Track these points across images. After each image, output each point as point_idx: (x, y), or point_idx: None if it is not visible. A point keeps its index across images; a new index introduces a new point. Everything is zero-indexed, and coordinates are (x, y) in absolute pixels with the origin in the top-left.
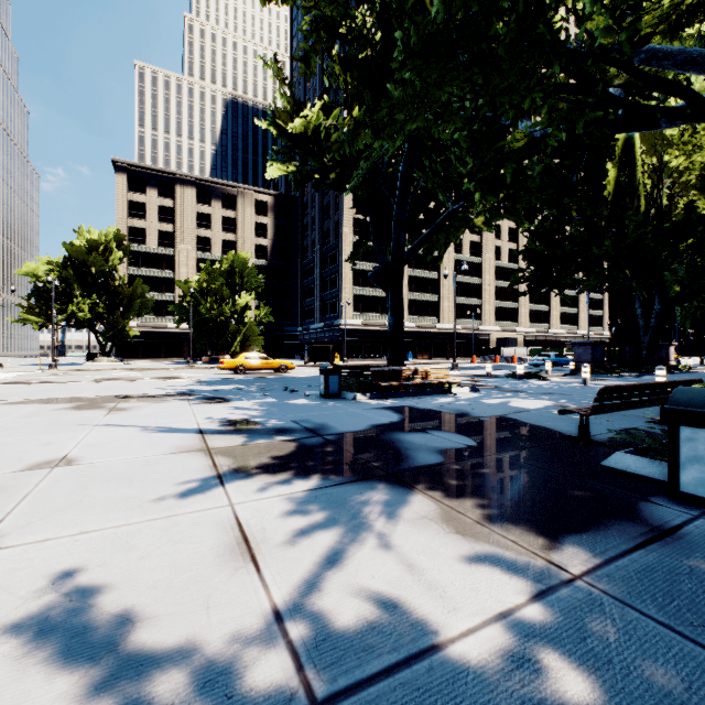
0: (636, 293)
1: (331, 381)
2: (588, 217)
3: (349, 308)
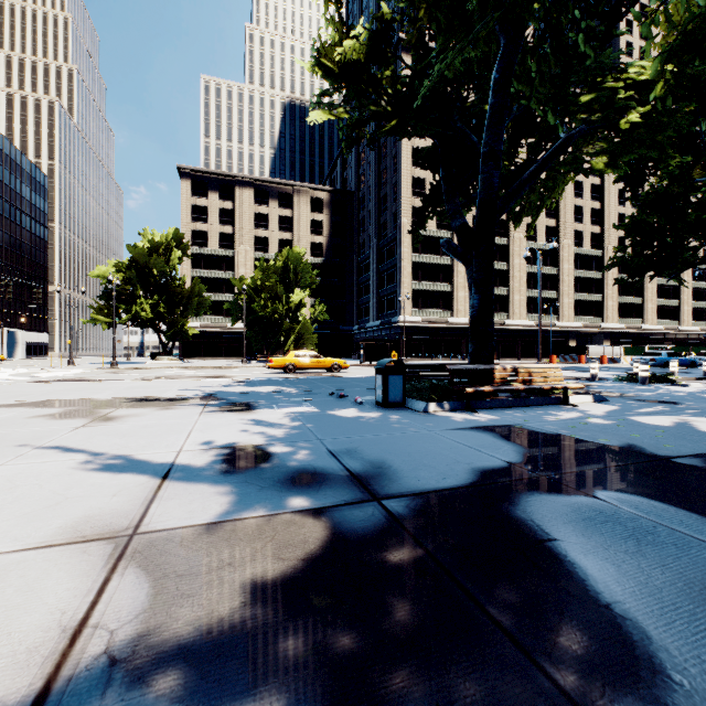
0: None
1: (391, 384)
2: None
3: (408, 304)
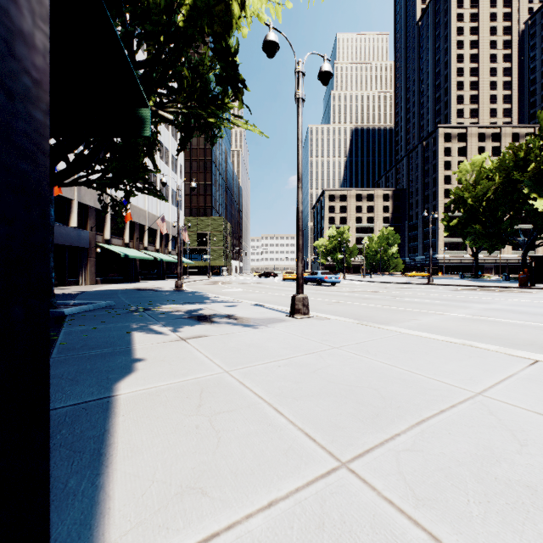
0: None
1: (462, 276)
2: None
3: None
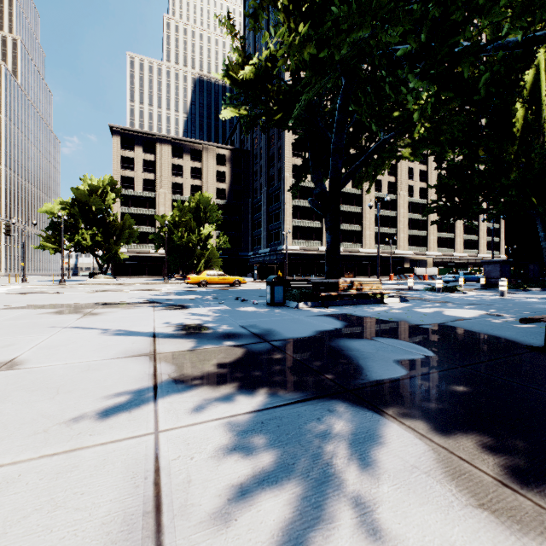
0: (538, 219)
1: (276, 291)
2: (496, 154)
3: (289, 237)
